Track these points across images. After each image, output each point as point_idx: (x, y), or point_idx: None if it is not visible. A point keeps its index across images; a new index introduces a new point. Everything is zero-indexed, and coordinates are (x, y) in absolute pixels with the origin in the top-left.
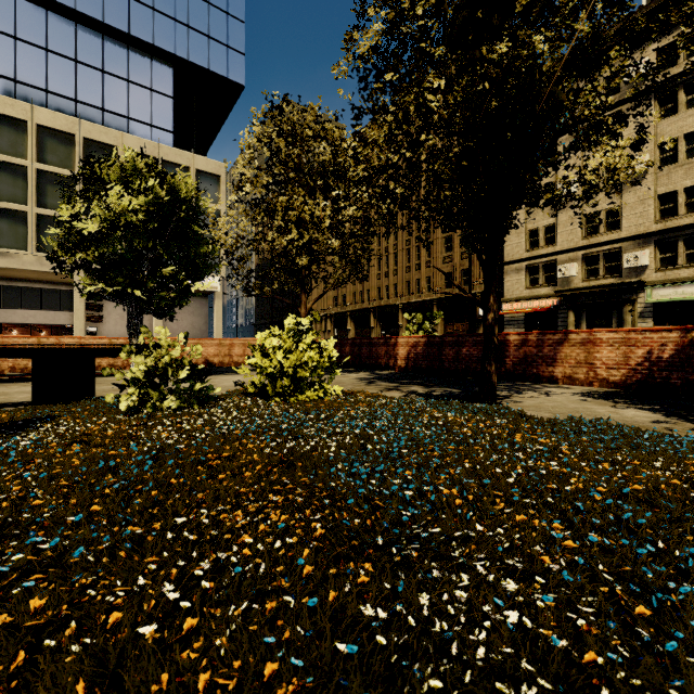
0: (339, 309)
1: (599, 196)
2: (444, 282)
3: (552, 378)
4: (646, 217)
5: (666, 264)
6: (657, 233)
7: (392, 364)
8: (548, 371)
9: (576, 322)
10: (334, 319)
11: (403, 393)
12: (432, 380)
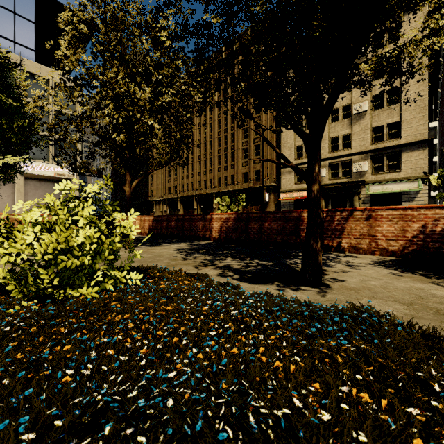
0: (172, 196)
1: (338, 126)
2: (243, 178)
3: (339, 248)
4: (366, 141)
5: (377, 170)
6: (372, 151)
7: (208, 236)
8: (336, 242)
9: (325, 206)
10: (169, 202)
11: (219, 269)
12: (242, 250)
